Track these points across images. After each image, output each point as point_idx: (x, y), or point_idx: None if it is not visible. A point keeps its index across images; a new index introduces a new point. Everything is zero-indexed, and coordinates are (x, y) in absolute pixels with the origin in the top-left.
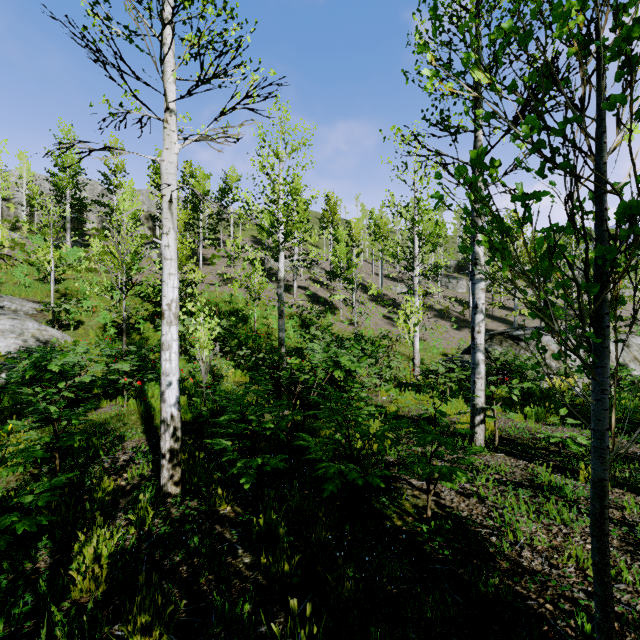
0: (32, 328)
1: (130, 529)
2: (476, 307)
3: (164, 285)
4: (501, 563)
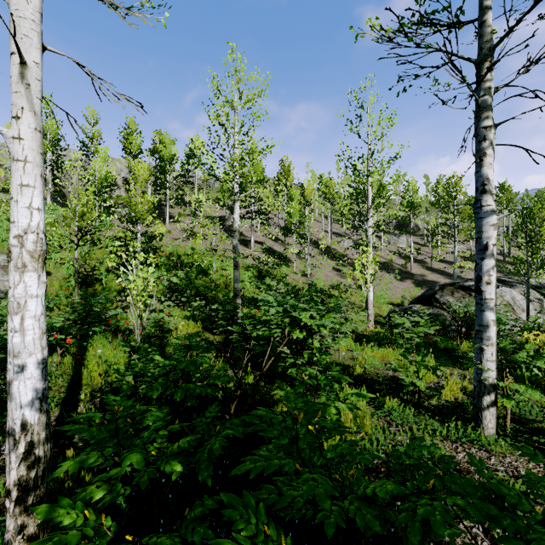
0: None
1: None
2: (485, 249)
3: (13, 204)
4: None
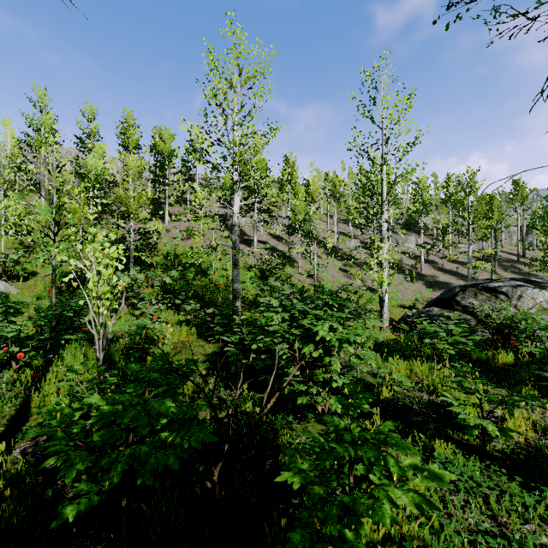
0: None
1: None
2: None
3: None
4: None
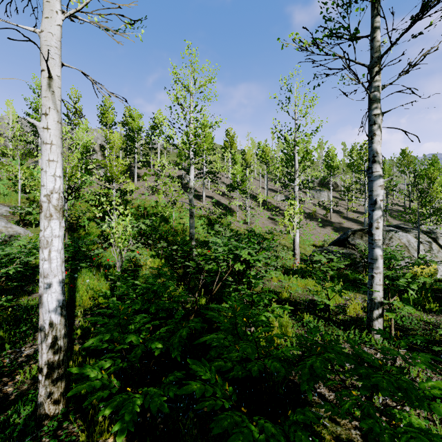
0: None
1: None
2: (374, 203)
3: (43, 173)
4: None
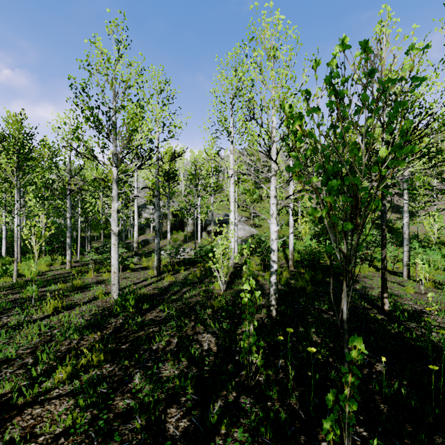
0: (247, 228)
1: (283, 270)
2: (403, 223)
3: (290, 219)
4: (358, 283)
